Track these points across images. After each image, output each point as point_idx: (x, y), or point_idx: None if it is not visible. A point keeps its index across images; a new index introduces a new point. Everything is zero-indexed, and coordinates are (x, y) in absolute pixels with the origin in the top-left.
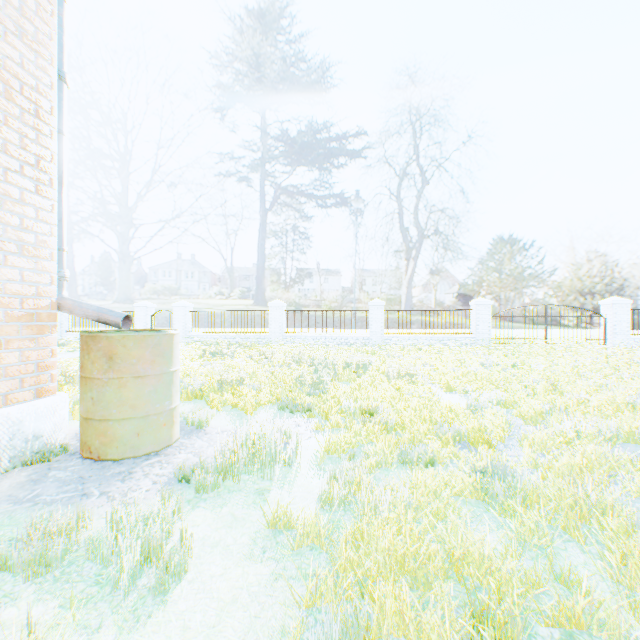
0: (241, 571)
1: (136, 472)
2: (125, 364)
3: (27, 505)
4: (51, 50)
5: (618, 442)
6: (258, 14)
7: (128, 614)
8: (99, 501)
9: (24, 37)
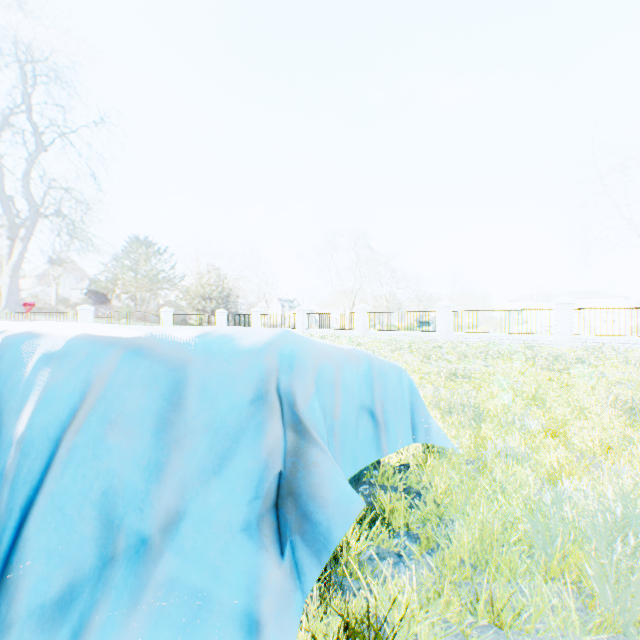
0: None
1: None
2: None
3: None
4: None
5: None
6: None
7: None
8: None
9: None
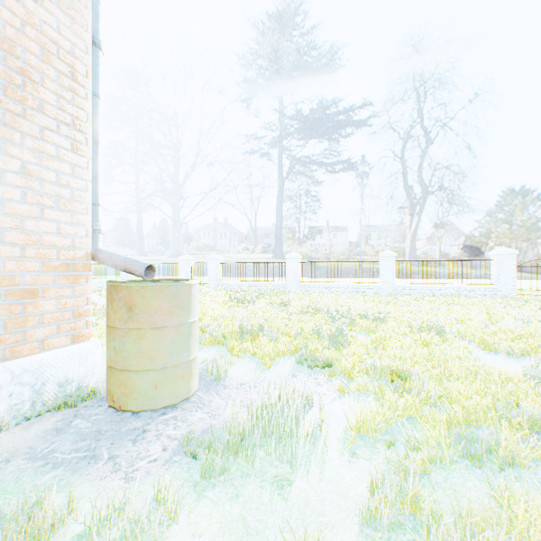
0: None
1: (149, 431)
2: (143, 315)
3: (38, 464)
4: (86, 17)
5: None
6: (276, 12)
7: None
8: (104, 469)
9: (60, 4)
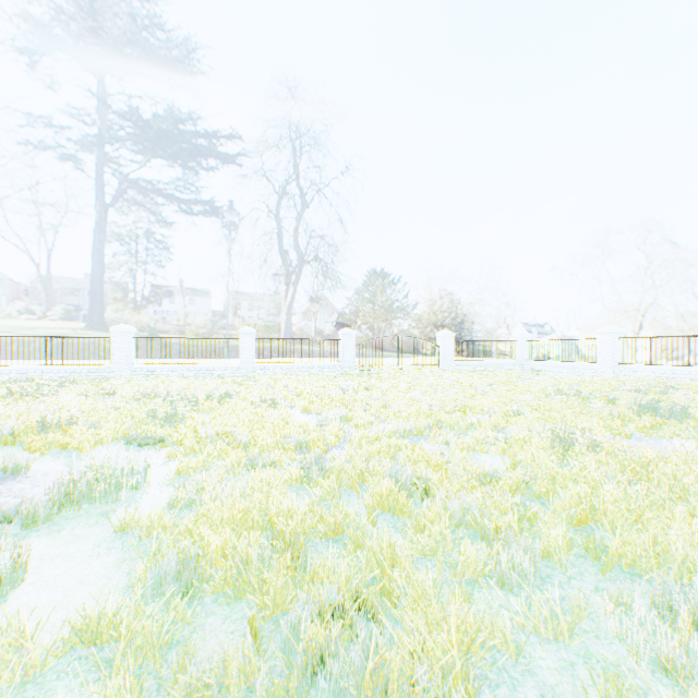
0: (87, 565)
1: None
2: None
3: None
4: None
5: (411, 436)
6: None
7: None
8: None
9: None
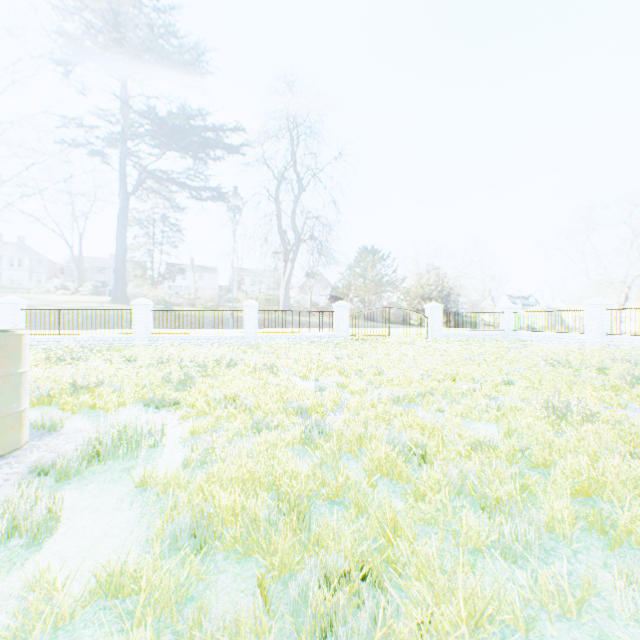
0: (111, 518)
1: None
2: None
3: None
4: None
5: (405, 403)
6: None
7: (4, 563)
8: None
9: None
